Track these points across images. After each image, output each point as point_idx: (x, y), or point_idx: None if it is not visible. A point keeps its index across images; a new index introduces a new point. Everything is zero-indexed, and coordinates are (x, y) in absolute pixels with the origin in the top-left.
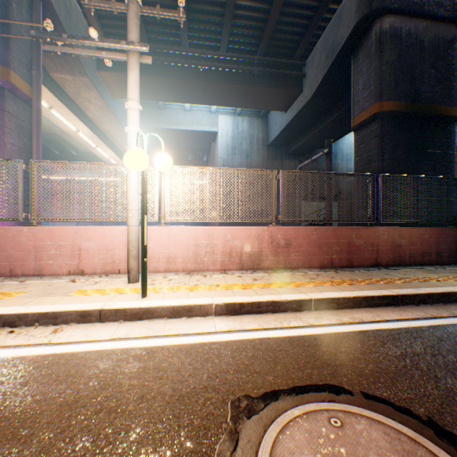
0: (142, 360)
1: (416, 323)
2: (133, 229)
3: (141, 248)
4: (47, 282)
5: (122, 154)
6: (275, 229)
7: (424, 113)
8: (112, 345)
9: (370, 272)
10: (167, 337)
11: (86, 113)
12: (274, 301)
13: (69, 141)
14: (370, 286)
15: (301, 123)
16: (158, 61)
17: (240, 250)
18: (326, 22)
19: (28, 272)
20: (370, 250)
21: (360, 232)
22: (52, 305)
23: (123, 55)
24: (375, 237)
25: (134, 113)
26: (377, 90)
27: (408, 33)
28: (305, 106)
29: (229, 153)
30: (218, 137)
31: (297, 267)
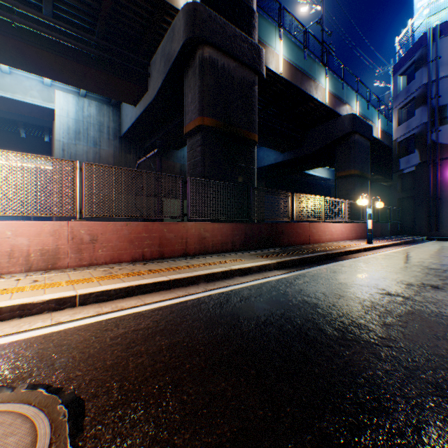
0: None
1: (170, 302)
2: None
3: None
4: None
5: None
6: (79, 224)
7: (235, 134)
8: None
9: (176, 262)
10: None
11: None
12: (24, 304)
13: None
14: (157, 275)
15: (151, 121)
16: None
17: (29, 248)
18: (166, 31)
19: None
20: (181, 242)
21: (172, 227)
22: None
23: None
24: (185, 231)
25: None
26: (200, 106)
27: (224, 67)
28: (151, 105)
29: (72, 138)
30: (56, 116)
31: (106, 263)
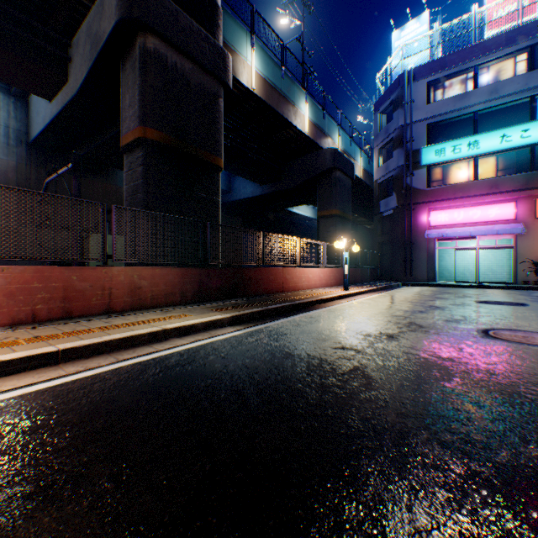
0: None
1: (46, 384)
2: None
3: None
4: None
5: None
6: None
7: (192, 155)
8: None
9: (90, 322)
10: None
11: None
12: None
13: None
14: (41, 344)
15: (77, 125)
16: None
17: None
18: (94, 3)
19: None
20: (101, 294)
21: (87, 273)
22: None
23: None
24: (109, 279)
25: None
26: (142, 112)
27: (176, 67)
28: (73, 102)
29: None
30: None
31: None
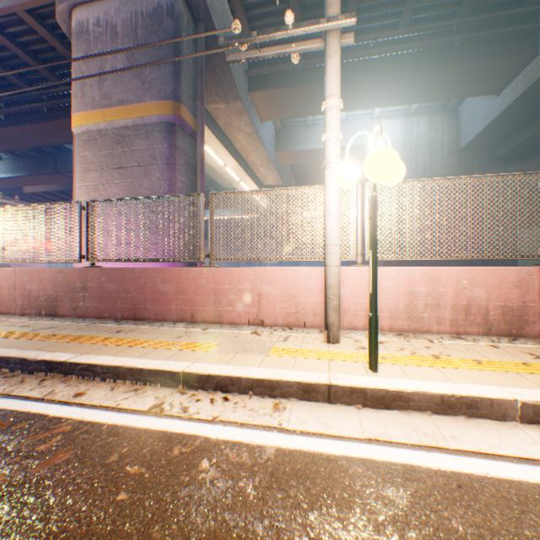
0: (465, 507)
1: None
2: (332, 270)
3: (372, 299)
4: (229, 332)
5: (263, 187)
6: None
7: None
8: (376, 452)
9: None
10: (462, 455)
11: (234, 144)
12: None
13: (213, 178)
14: None
15: (529, 105)
16: (315, 63)
17: (485, 303)
18: None
19: (207, 318)
20: None
21: None
22: (260, 368)
23: (316, 41)
24: None
25: (334, 114)
26: None
27: None
28: None
29: None
30: None
31: None
